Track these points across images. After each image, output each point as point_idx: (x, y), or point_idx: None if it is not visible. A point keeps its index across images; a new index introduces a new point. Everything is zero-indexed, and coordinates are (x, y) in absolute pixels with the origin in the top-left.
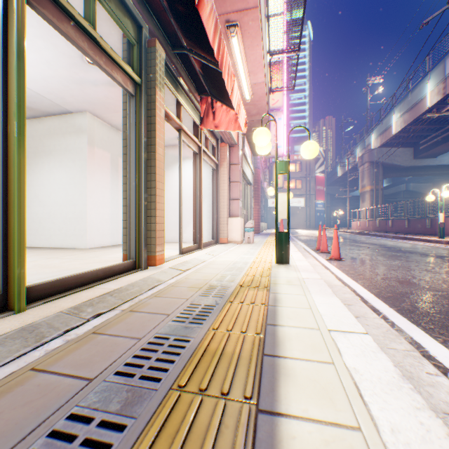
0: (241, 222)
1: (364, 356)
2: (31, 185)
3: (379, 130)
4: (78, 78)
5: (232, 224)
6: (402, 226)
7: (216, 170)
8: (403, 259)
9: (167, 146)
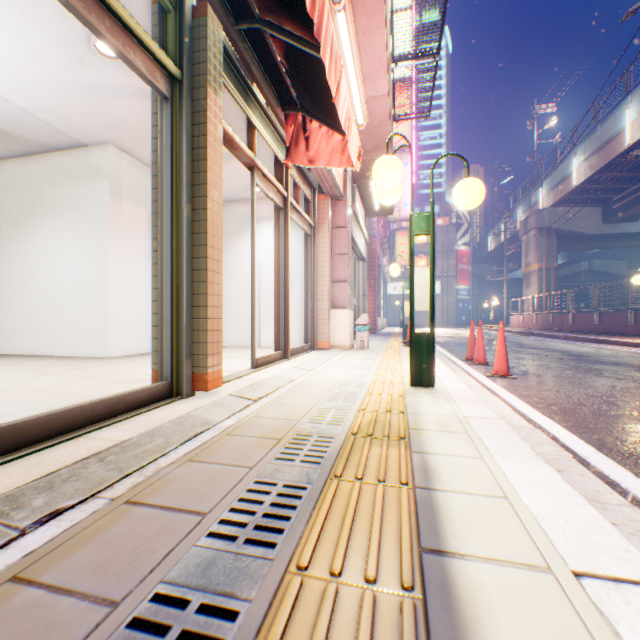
0: (350, 316)
1: None
2: (25, 259)
3: (551, 182)
4: (89, 85)
5: (336, 320)
6: (589, 323)
7: (311, 237)
8: (609, 375)
9: (237, 200)
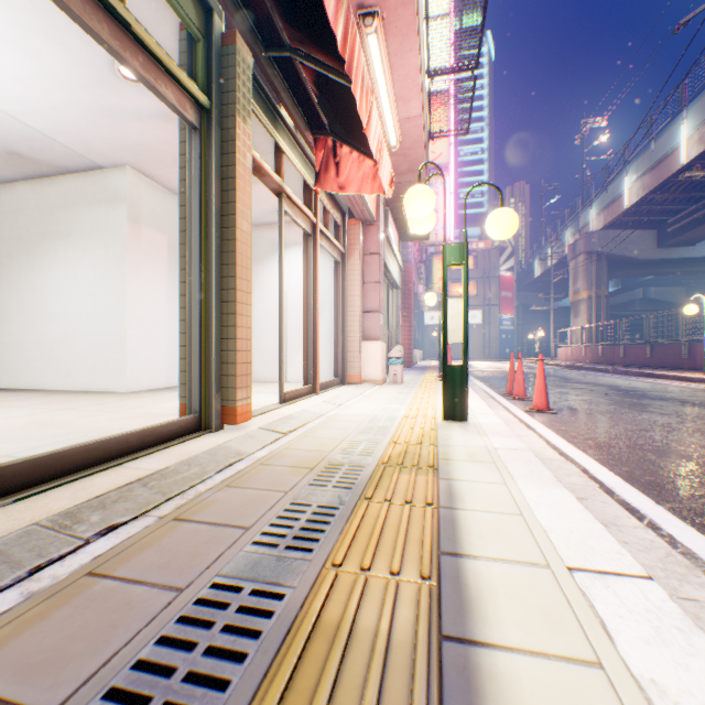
0: (383, 348)
1: (664, 642)
2: (38, 288)
3: (602, 202)
4: (110, 107)
5: (368, 353)
6: (641, 356)
7: (341, 264)
8: (653, 410)
9: (261, 225)
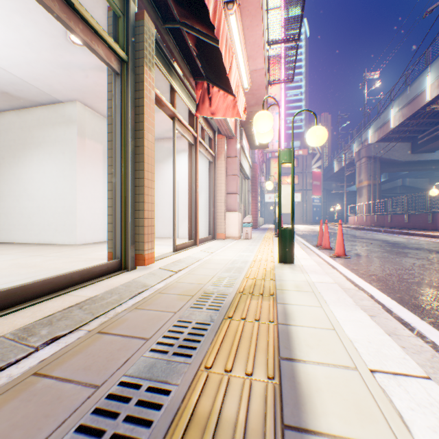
0: (239, 216)
1: None
2: (20, 178)
3: (376, 125)
4: (64, 62)
5: (230, 219)
6: (401, 221)
7: (213, 163)
8: (412, 256)
9: (162, 138)
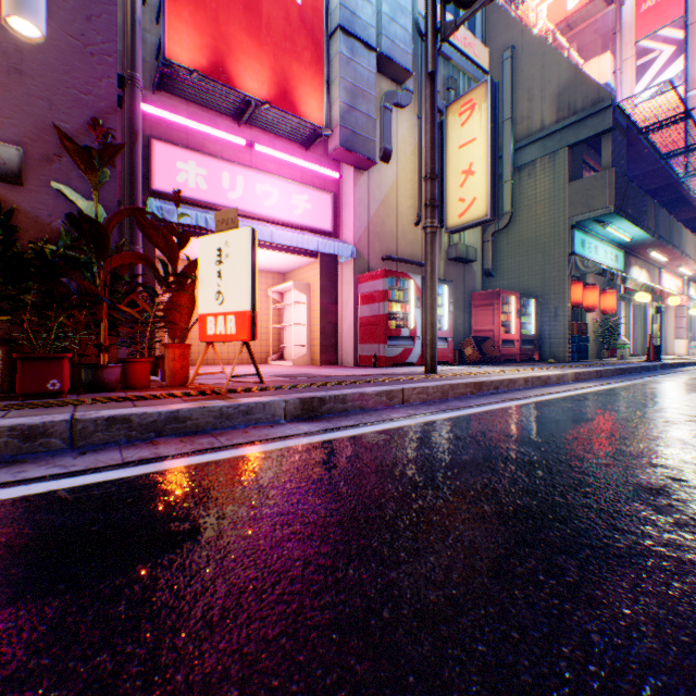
0: (684, 342)
1: None
2: None
3: None
4: None
5: (676, 344)
6: None
7: (663, 311)
8: None
9: None
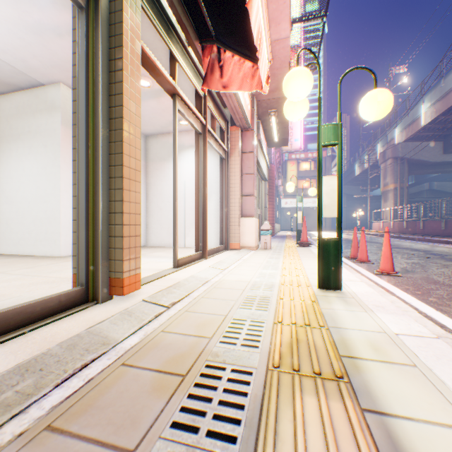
0: (256, 223)
1: None
2: None
3: (404, 123)
4: (33, 23)
5: (245, 226)
6: (436, 228)
7: (225, 160)
8: None
9: (167, 133)
